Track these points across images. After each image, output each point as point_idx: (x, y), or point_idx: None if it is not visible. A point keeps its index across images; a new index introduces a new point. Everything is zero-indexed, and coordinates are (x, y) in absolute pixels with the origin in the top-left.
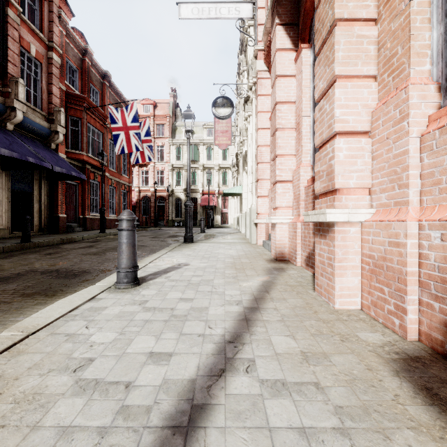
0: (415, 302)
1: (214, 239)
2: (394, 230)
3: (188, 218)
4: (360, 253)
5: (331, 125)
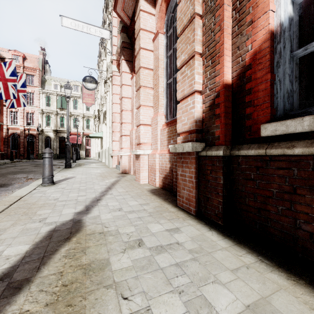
0: (158, 176)
1: (85, 165)
2: (154, 157)
3: (68, 152)
4: (148, 164)
5: (139, 121)
